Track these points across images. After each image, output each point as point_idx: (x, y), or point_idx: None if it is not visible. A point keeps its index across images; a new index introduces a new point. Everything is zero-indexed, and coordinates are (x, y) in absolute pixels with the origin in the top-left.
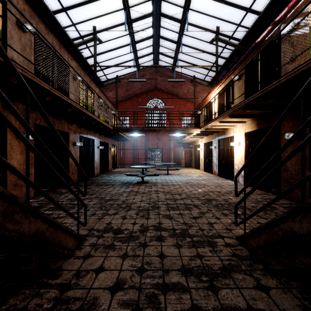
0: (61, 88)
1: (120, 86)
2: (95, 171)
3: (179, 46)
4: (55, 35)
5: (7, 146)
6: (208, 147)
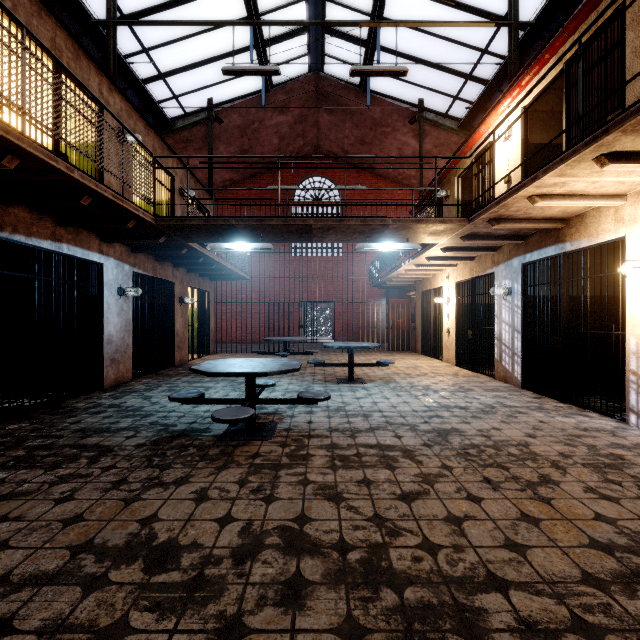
0: None
1: (222, 136)
2: (104, 371)
3: None
4: None
5: None
6: (473, 295)
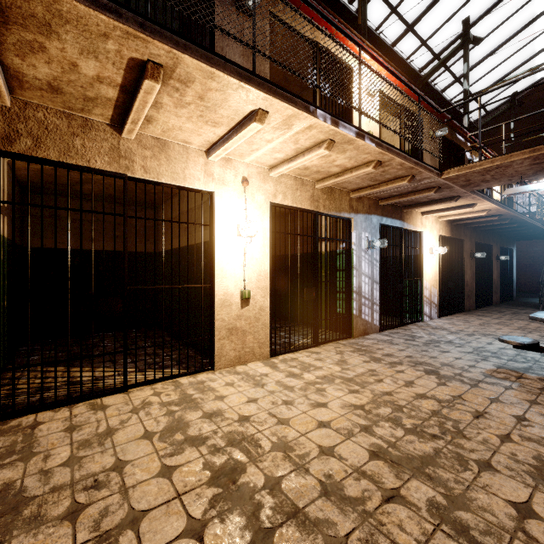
0: None
1: None
2: None
3: None
4: None
5: None
6: (317, 236)
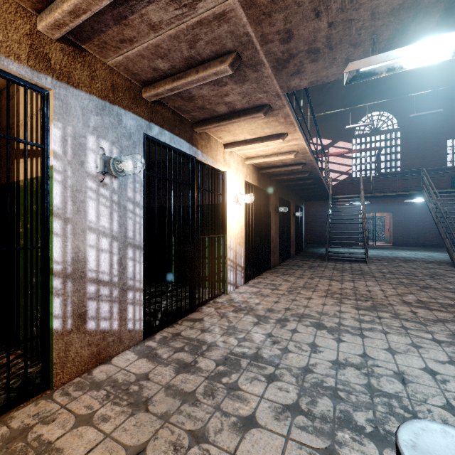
0: None
1: None
2: None
3: None
4: None
5: None
6: None
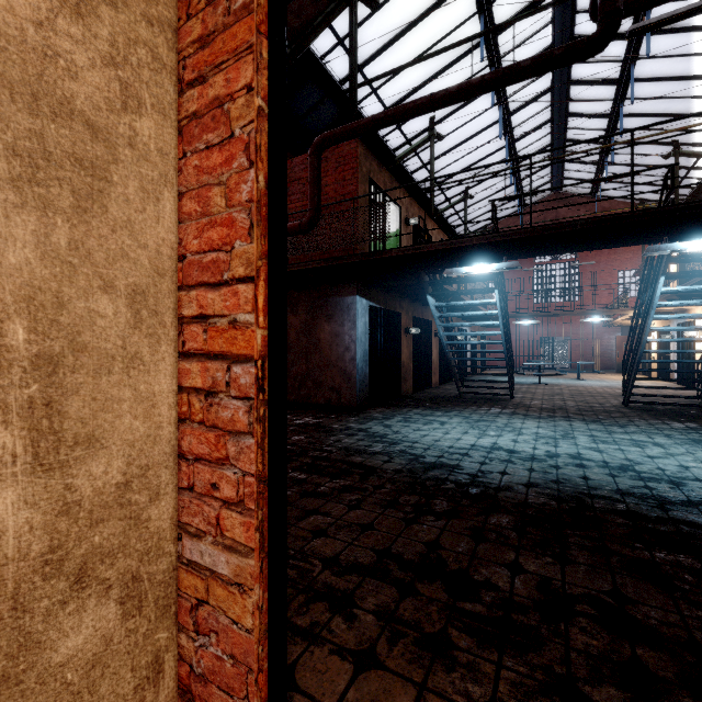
0: None
1: None
2: (466, 370)
3: (601, 168)
4: (447, 235)
5: (432, 343)
6: (663, 337)
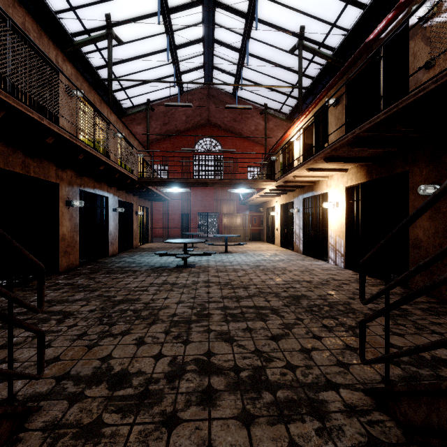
0: (46, 108)
1: (153, 117)
2: (109, 248)
3: (243, 57)
4: (28, 11)
5: None
6: (287, 211)
